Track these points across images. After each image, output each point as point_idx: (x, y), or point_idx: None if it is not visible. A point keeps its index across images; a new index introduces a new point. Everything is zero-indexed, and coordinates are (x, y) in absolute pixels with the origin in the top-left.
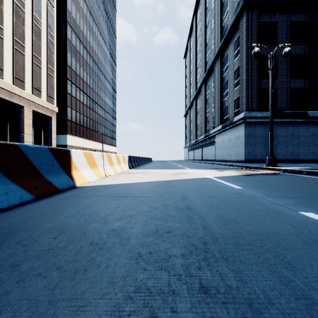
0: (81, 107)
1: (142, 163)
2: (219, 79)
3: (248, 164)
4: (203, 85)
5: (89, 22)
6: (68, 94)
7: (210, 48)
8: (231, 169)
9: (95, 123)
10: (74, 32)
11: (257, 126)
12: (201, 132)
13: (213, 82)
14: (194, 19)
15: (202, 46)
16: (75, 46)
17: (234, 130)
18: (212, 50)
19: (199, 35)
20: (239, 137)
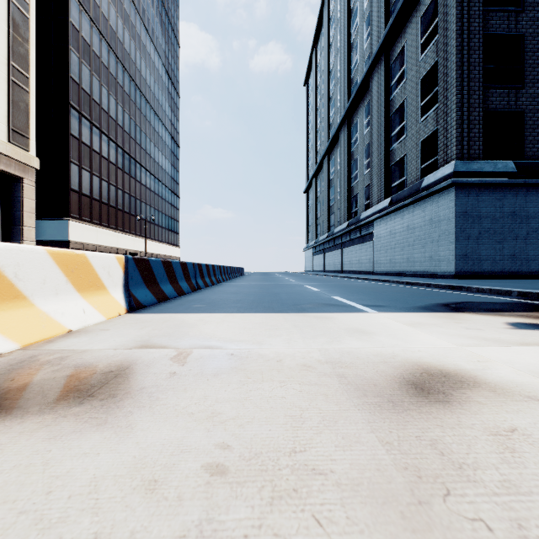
0: (104, 166)
1: (212, 281)
2: (383, 104)
3: (485, 283)
4: (344, 125)
5: (122, 2)
6: (72, 138)
7: (360, 49)
8: (536, 312)
9: (134, 200)
10: (86, 14)
11: (483, 195)
12: (341, 217)
13: (366, 116)
14: (325, 5)
15: (343, 50)
16: (89, 44)
17: (423, 207)
18: (365, 52)
19: (335, 33)
20: (437, 220)
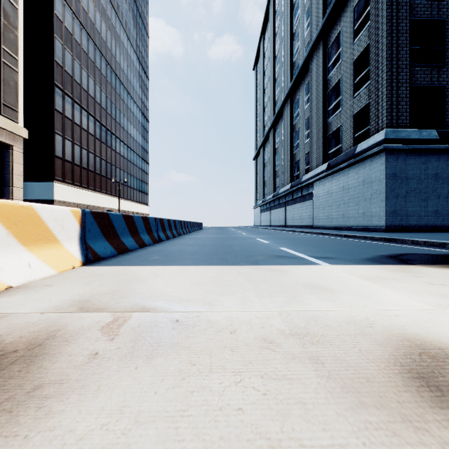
0: (84, 137)
1: (173, 234)
2: (321, 82)
3: (415, 235)
4: (288, 102)
5: None
6: (56, 112)
7: (301, 37)
8: None
9: (110, 166)
10: (69, 7)
11: (410, 159)
12: (285, 180)
13: (307, 93)
14: (271, 1)
15: (287, 38)
16: (71, 33)
17: (357, 170)
18: (306, 39)
19: (280, 24)
20: (370, 181)
